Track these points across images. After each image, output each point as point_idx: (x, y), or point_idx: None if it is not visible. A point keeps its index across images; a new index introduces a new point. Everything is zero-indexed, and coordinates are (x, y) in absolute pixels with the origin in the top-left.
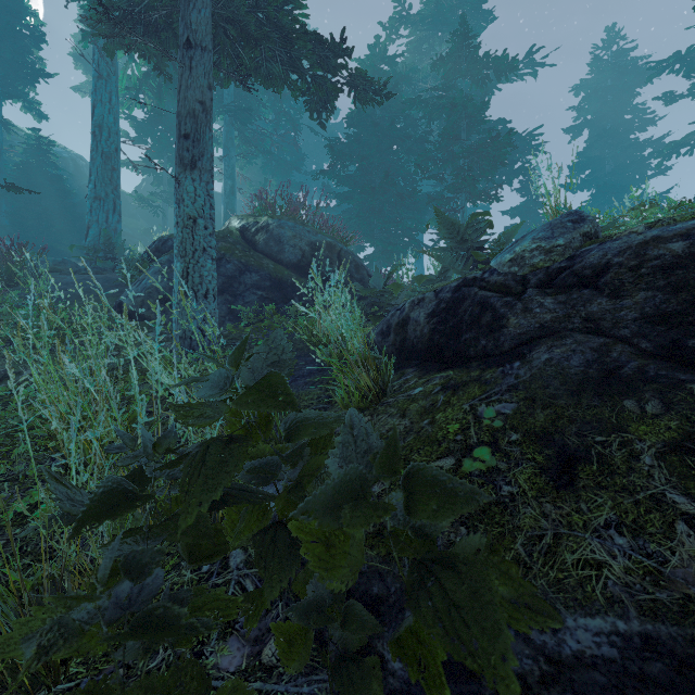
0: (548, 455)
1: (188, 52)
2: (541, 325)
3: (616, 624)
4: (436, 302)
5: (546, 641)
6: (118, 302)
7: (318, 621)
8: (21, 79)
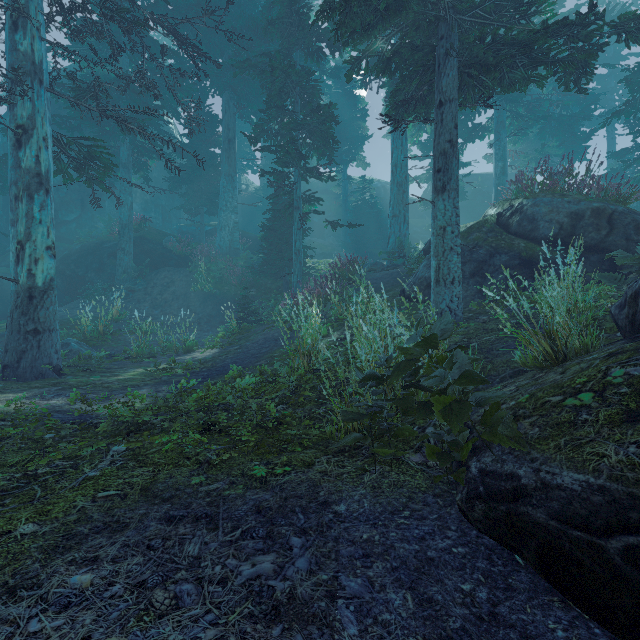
0: None
1: (440, 110)
2: None
3: (589, 479)
4: None
5: (546, 477)
6: (402, 289)
7: (434, 433)
8: (356, 148)
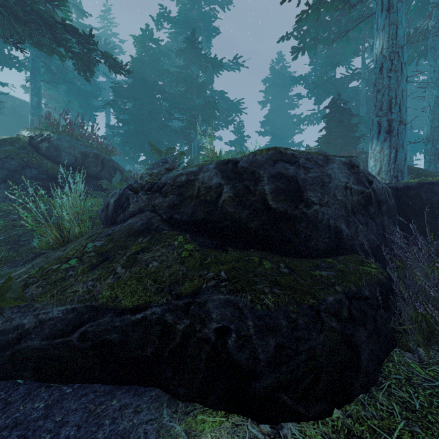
0: (99, 260)
1: None
2: (140, 208)
3: (68, 307)
4: (118, 195)
5: (43, 316)
6: None
7: None
8: None
